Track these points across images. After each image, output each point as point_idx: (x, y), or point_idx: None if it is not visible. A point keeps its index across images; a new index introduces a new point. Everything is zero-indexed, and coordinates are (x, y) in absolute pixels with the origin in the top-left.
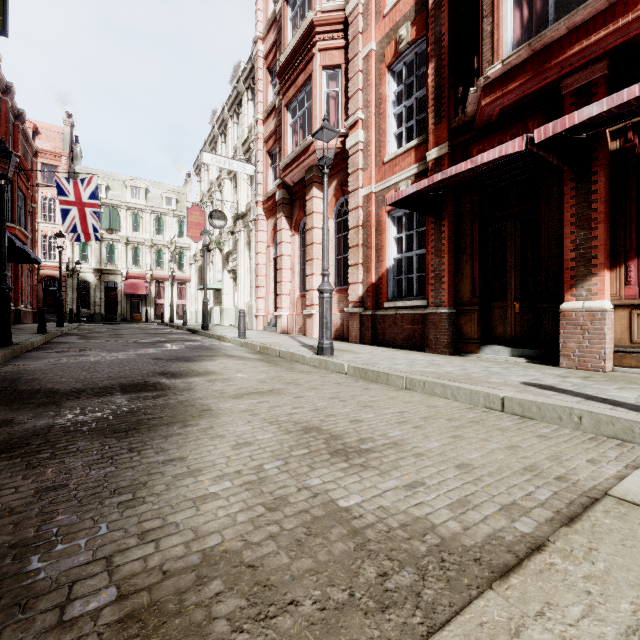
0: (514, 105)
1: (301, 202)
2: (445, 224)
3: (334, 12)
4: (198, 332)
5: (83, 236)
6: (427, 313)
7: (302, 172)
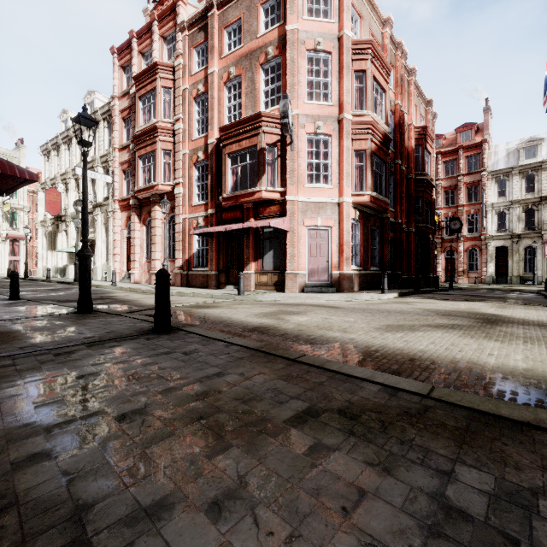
0: (233, 205)
1: (147, 209)
2: (214, 240)
3: (168, 123)
4: (73, 283)
5: None
6: (208, 273)
7: (149, 195)
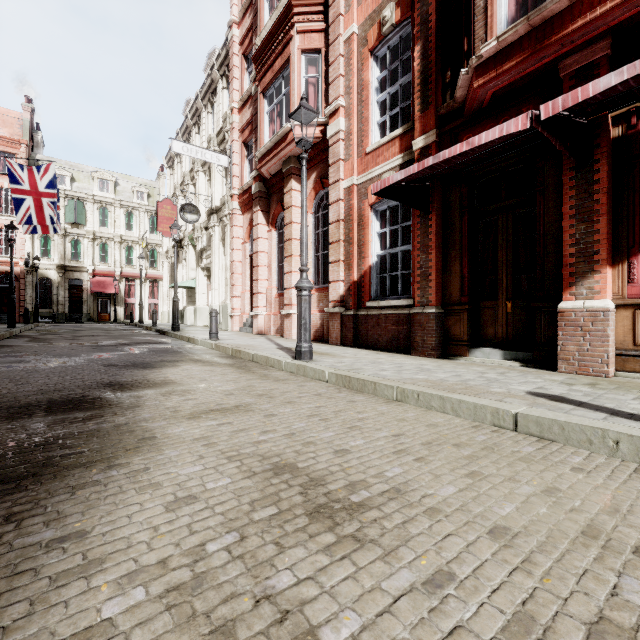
0: (508, 89)
1: (279, 196)
2: (432, 218)
3: None
4: (167, 333)
5: (40, 229)
6: (413, 313)
7: (279, 163)
